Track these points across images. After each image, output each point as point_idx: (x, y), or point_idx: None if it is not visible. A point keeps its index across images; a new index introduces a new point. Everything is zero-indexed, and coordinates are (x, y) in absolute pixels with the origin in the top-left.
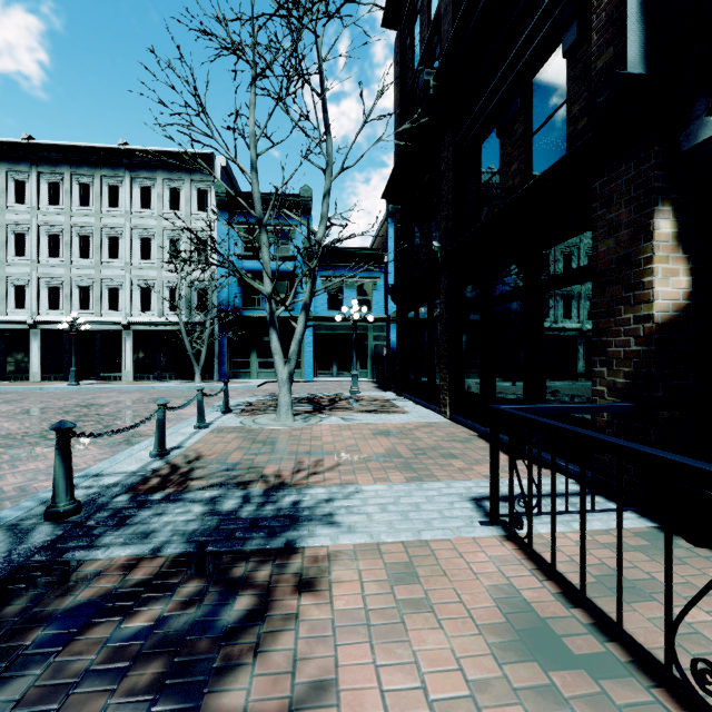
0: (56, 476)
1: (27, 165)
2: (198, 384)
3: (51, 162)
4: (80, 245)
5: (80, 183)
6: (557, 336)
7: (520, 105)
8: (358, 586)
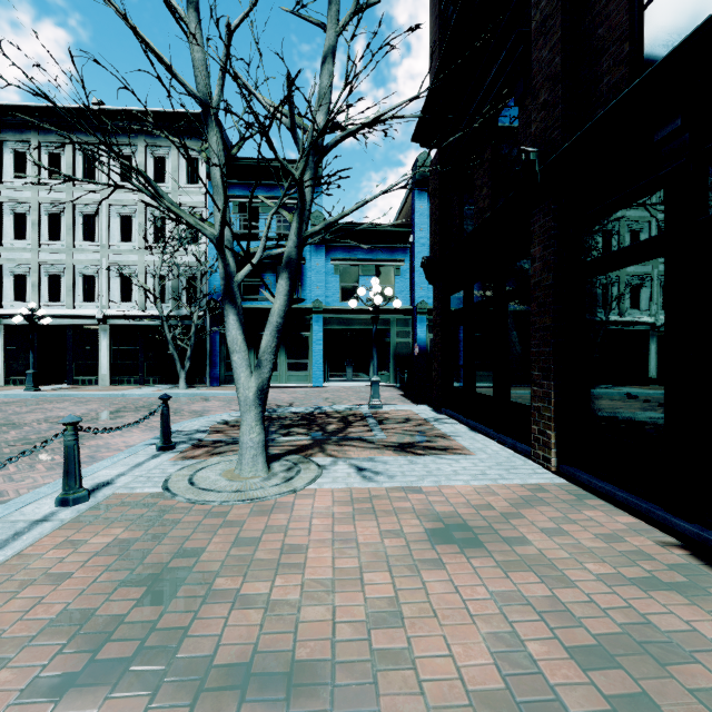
0: None
1: None
2: (181, 390)
3: (16, 128)
4: (50, 225)
5: (50, 152)
6: None
7: None
8: None
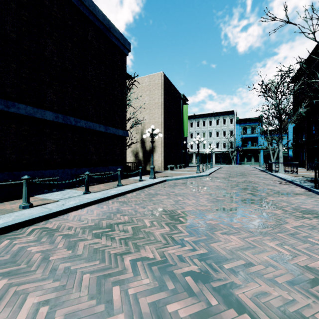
0: (266, 167)
1: (193, 119)
2: (234, 165)
3: (197, 118)
4: (203, 134)
5: (203, 121)
6: None
7: (317, 125)
8: (295, 171)
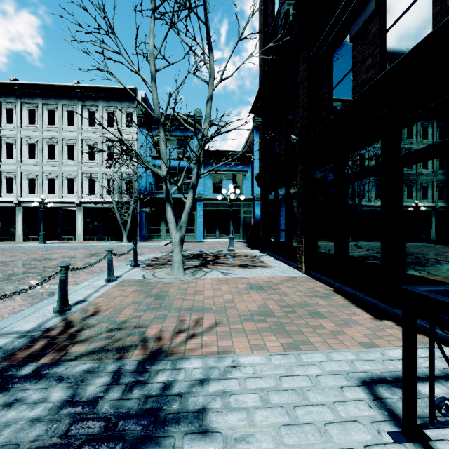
0: None
1: (14, 98)
2: (125, 243)
3: (30, 96)
4: (49, 150)
5: (49, 109)
6: (421, 206)
7: (375, 5)
8: None
